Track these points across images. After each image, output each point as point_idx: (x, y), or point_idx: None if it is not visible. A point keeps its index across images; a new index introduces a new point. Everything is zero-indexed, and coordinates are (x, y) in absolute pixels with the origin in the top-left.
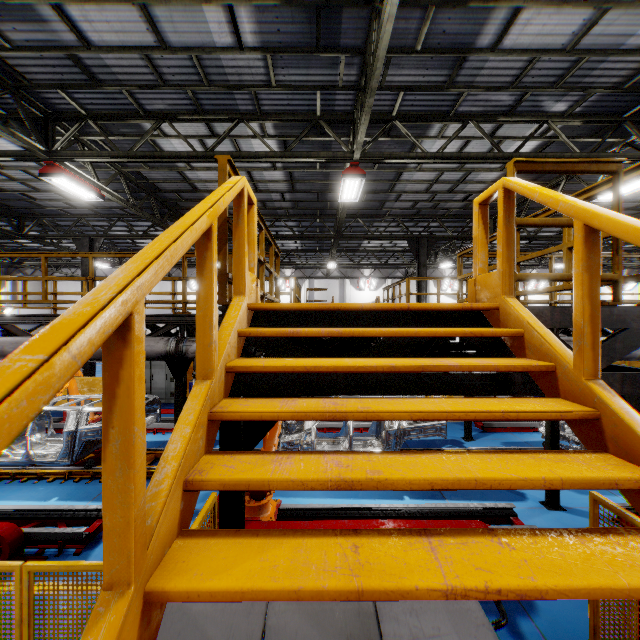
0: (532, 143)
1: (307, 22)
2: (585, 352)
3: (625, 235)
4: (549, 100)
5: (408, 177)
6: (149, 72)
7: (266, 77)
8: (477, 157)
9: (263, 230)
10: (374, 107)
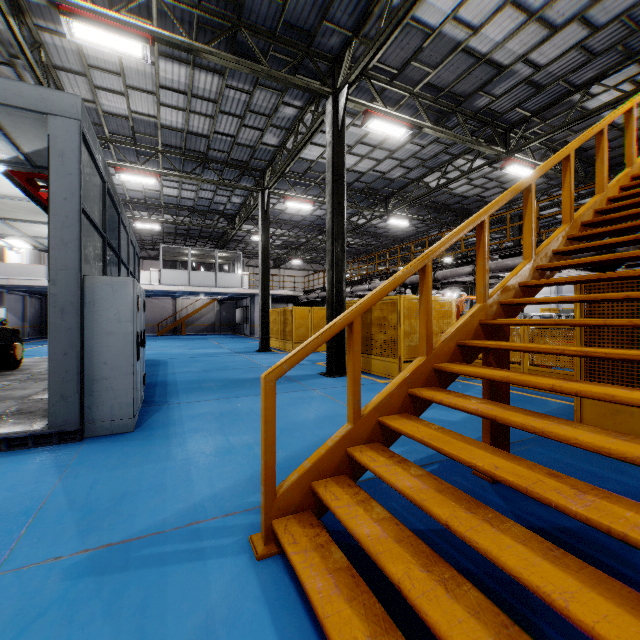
0: None
1: None
2: None
3: None
4: None
5: None
6: (581, 56)
7: None
8: None
9: None
10: None
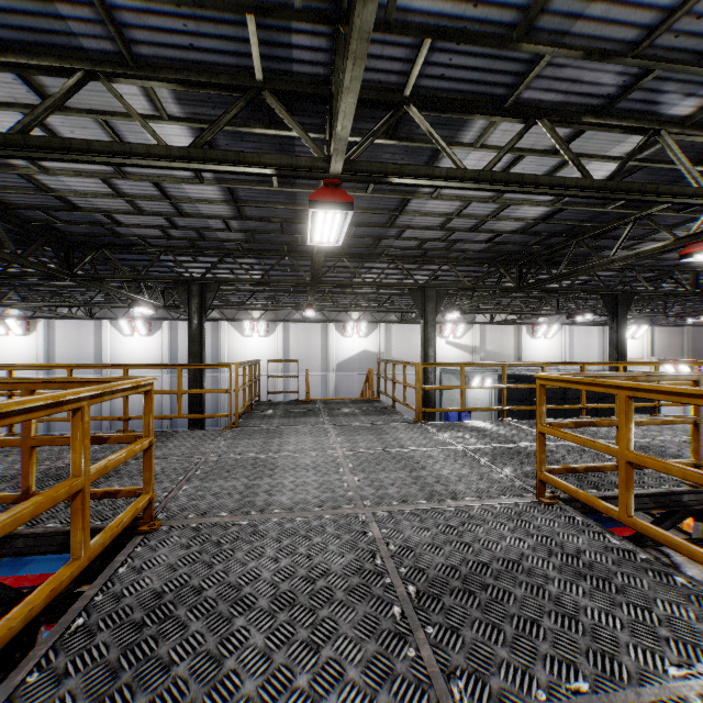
0: (610, 167)
1: None
2: None
3: None
4: (675, 91)
5: (417, 207)
6: None
7: None
8: (550, 184)
9: None
10: (370, 73)
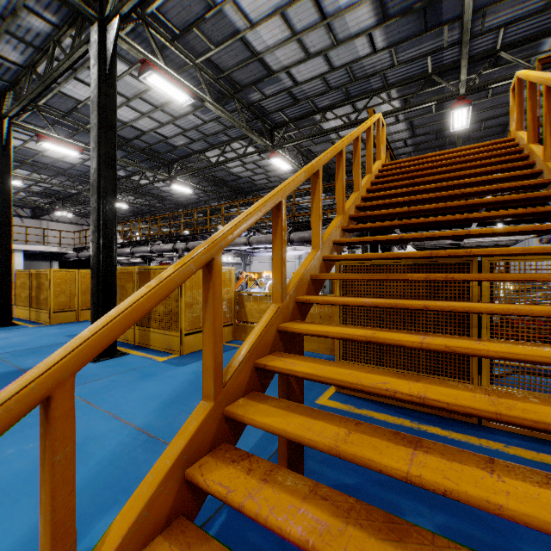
0: None
1: (417, 19)
2: (528, 133)
3: (531, 80)
4: None
5: None
6: (323, 86)
7: (391, 62)
8: None
9: (389, 149)
10: (478, 49)
